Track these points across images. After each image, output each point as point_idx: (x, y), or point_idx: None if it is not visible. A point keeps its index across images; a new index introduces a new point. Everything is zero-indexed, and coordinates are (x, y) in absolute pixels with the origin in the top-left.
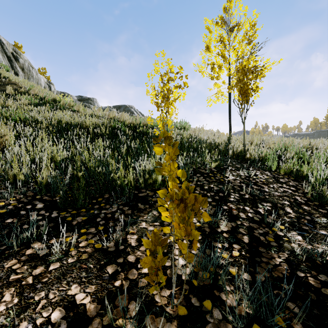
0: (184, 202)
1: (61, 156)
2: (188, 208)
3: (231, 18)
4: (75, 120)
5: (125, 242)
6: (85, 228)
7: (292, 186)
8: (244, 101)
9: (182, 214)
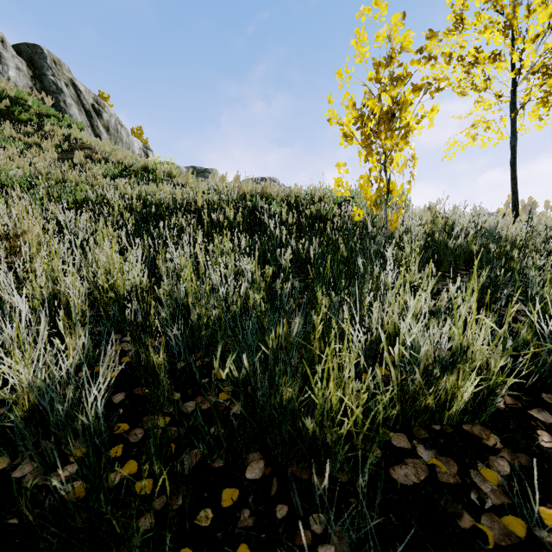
0: None
1: (124, 285)
2: None
3: None
4: (177, 200)
5: None
6: None
7: None
8: None
9: None
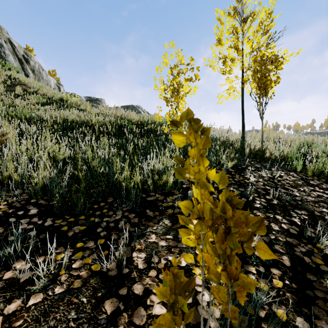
0: (223, 224)
1: (63, 155)
2: (232, 236)
3: (244, 8)
4: (81, 119)
5: (130, 263)
6: (82, 242)
7: (327, 189)
8: (262, 94)
9: (221, 245)
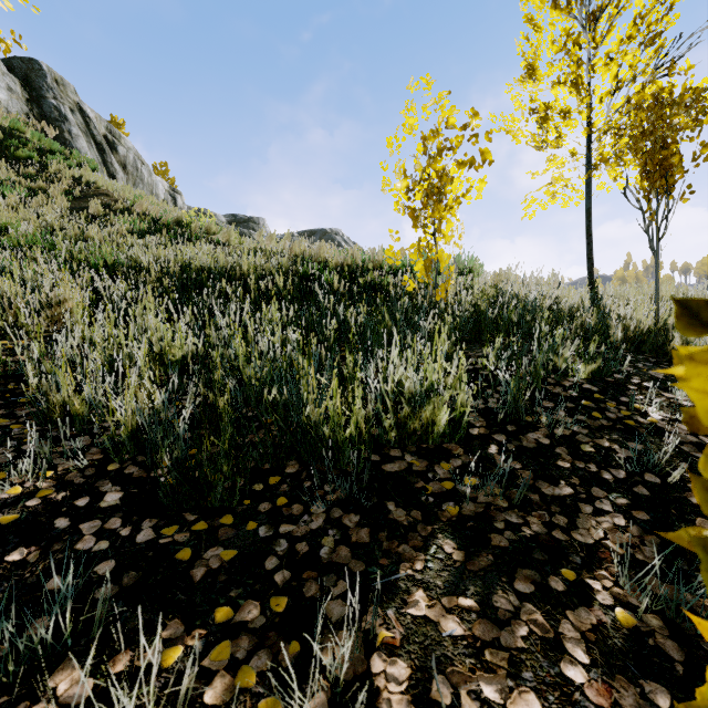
0: None
1: (181, 350)
2: None
3: None
4: (219, 263)
5: (370, 700)
6: (228, 602)
7: None
8: (657, 191)
9: None
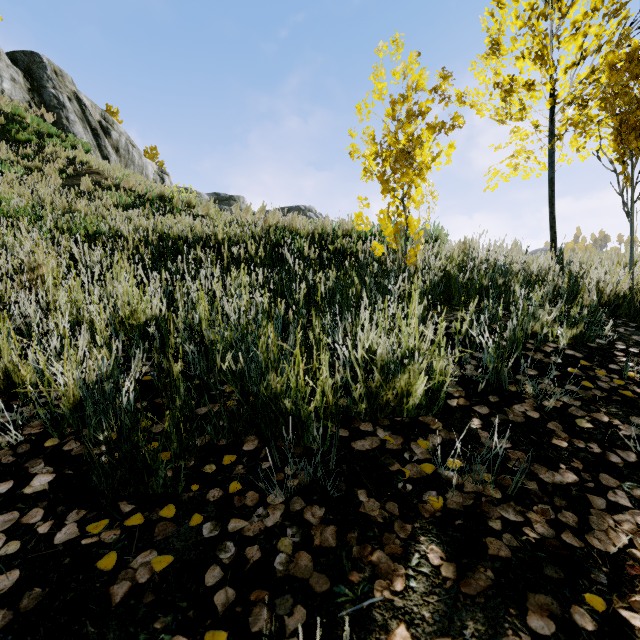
0: None
1: (143, 314)
2: None
3: None
4: (196, 233)
5: None
6: (150, 639)
7: None
8: (632, 153)
9: None
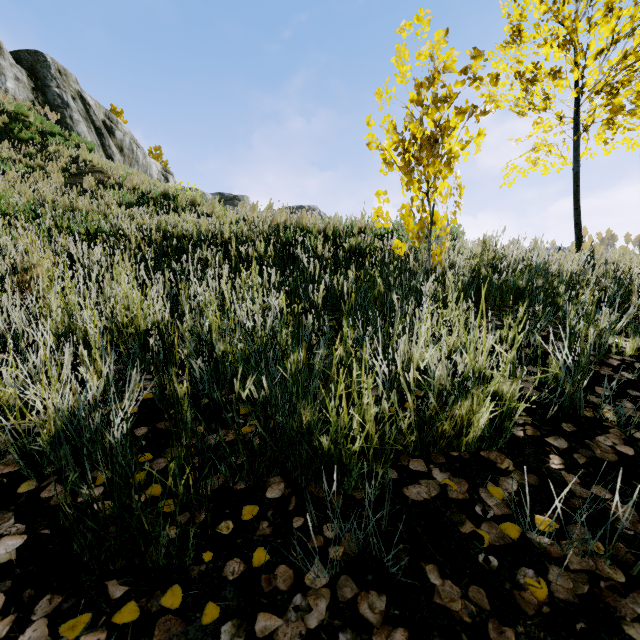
0: None
1: (144, 320)
2: None
3: None
4: (202, 231)
5: None
6: None
7: None
8: None
9: None
